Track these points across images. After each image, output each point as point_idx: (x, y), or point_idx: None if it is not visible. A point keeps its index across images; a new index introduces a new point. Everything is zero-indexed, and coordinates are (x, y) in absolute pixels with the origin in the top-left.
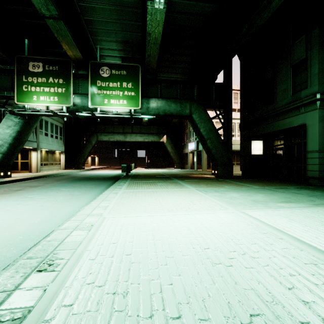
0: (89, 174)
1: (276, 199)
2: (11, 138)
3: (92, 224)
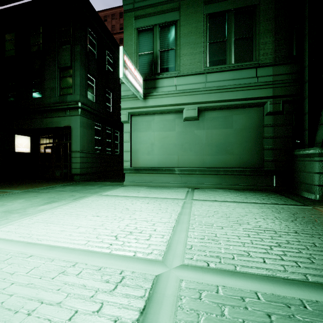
0: None
1: (38, 202)
2: None
3: None
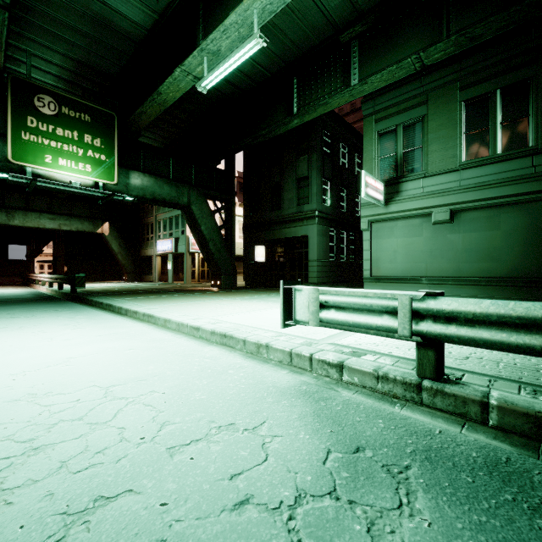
0: None
1: None
2: None
3: (214, 321)
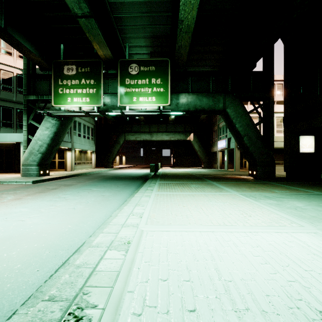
0: (118, 173)
1: None
2: (49, 139)
3: (128, 240)
